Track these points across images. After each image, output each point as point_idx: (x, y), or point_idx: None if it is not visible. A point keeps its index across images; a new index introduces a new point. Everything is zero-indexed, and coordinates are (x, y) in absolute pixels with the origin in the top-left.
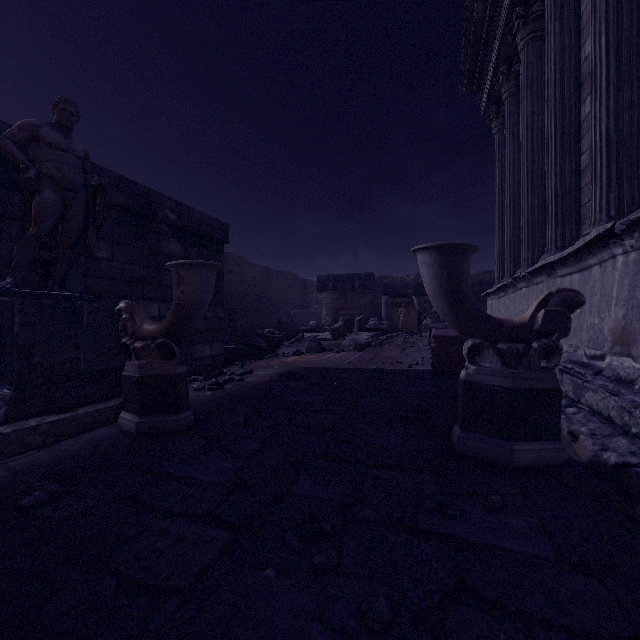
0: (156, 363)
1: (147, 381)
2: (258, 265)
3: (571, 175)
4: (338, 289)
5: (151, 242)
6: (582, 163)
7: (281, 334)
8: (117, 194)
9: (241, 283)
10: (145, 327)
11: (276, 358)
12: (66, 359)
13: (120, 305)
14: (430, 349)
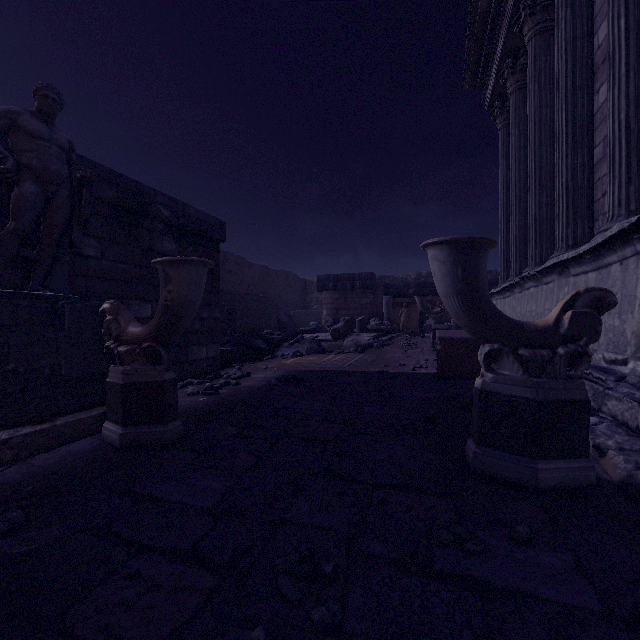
0: (142, 369)
1: (132, 389)
2: (258, 265)
3: (583, 169)
4: (338, 289)
5: (144, 240)
6: (595, 157)
7: (280, 335)
8: (107, 189)
9: (240, 283)
10: (130, 330)
11: (275, 360)
12: (45, 364)
13: (104, 306)
14: (433, 351)
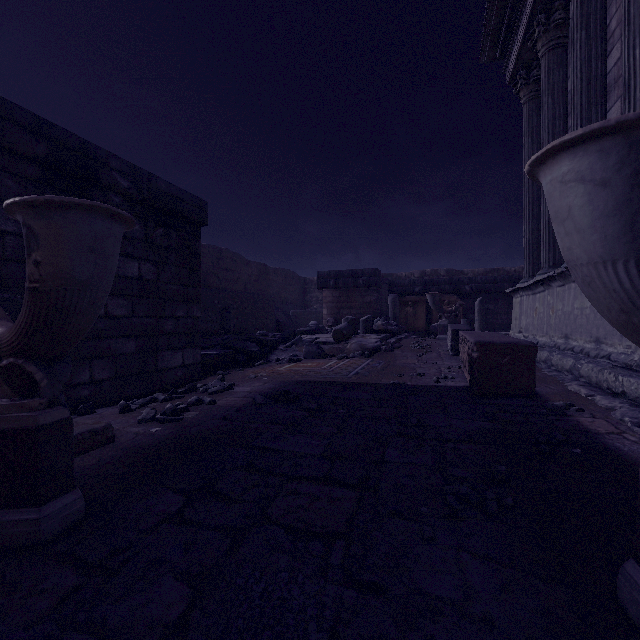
0: None
1: None
2: (255, 262)
3: None
4: (340, 286)
5: None
6: None
7: (275, 336)
8: (31, 141)
9: (237, 281)
10: None
11: (268, 366)
12: None
13: None
14: (453, 355)
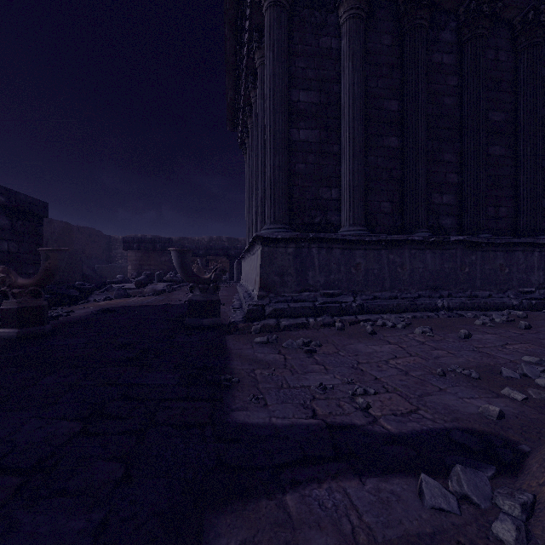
0: (29, 300)
1: (24, 310)
2: (58, 221)
3: None
4: (142, 249)
5: None
6: None
7: (91, 285)
8: None
9: None
10: (20, 281)
11: (89, 303)
12: None
13: None
14: None
